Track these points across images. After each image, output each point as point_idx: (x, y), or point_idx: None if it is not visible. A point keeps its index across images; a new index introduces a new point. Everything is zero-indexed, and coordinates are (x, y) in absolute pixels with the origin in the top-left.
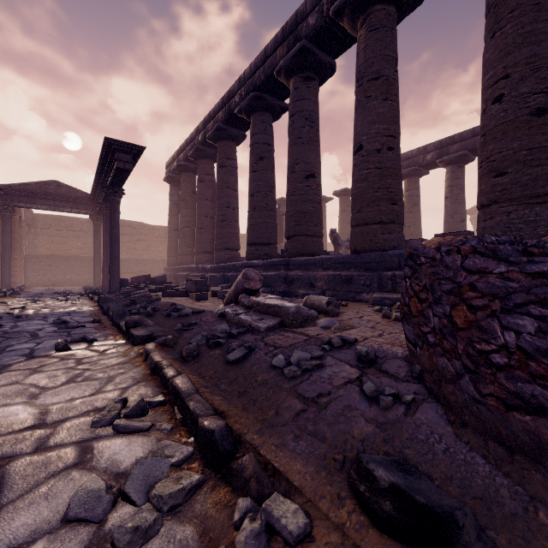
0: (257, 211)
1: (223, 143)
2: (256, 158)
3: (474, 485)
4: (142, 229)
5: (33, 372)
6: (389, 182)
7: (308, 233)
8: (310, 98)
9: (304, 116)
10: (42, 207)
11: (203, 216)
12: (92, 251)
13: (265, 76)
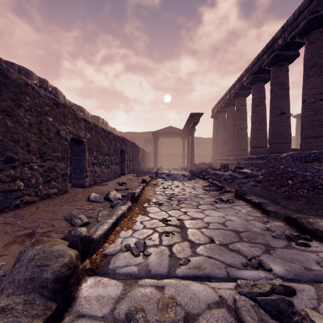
0: (255, 131)
1: (239, 99)
2: (254, 106)
3: (255, 191)
4: (200, 140)
5: (187, 182)
6: (320, 117)
7: (280, 142)
8: (281, 75)
9: (278, 85)
10: (166, 137)
11: (229, 134)
12: (180, 151)
13: (258, 68)
